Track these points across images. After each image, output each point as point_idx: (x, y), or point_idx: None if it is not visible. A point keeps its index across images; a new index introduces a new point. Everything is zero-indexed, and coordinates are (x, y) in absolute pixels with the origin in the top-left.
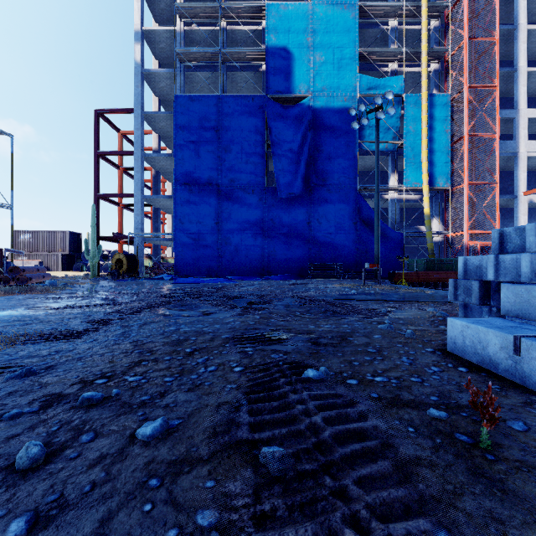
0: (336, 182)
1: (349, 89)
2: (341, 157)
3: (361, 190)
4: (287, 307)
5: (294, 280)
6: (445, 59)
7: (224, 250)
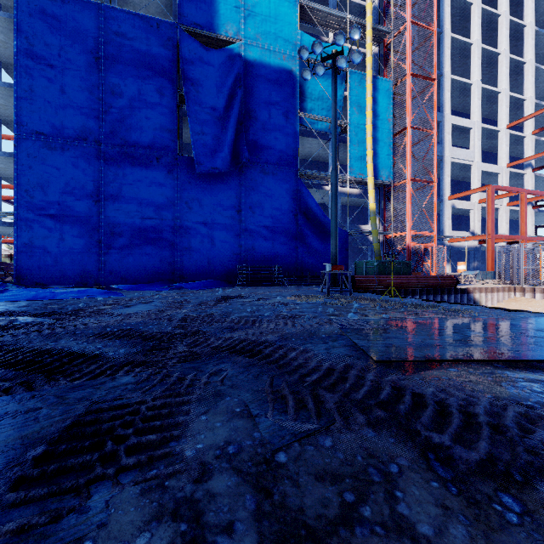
0: (273, 162)
1: (289, 46)
2: (279, 130)
3: (301, 176)
4: (274, 503)
5: (221, 290)
6: (384, 44)
7: (110, 244)
